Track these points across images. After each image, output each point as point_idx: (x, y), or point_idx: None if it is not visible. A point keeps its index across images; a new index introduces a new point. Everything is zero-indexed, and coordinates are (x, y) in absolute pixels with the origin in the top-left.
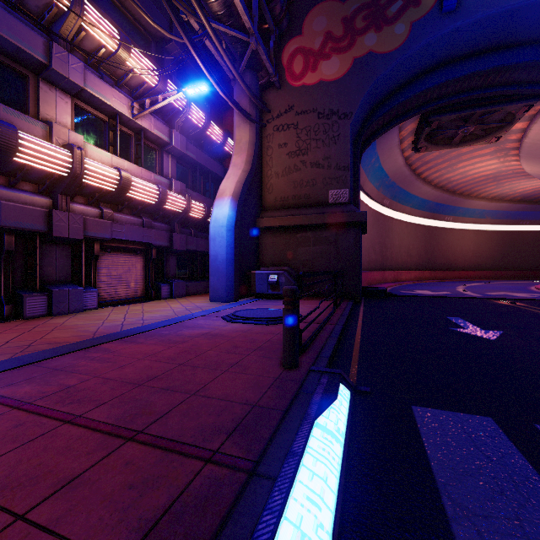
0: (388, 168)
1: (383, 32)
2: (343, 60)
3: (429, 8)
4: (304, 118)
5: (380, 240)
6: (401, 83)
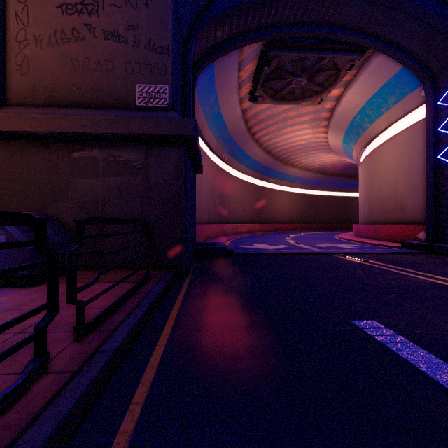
0: (227, 117)
1: None
2: None
3: None
4: None
5: (220, 193)
6: None
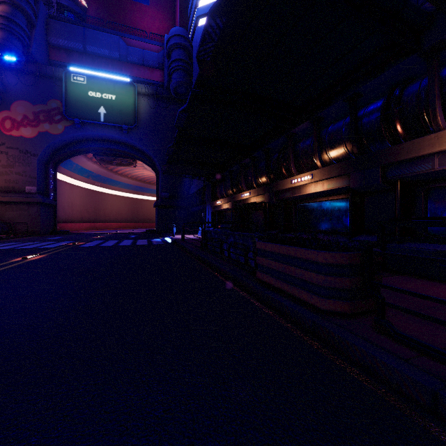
0: (90, 168)
1: (53, 125)
2: (34, 130)
3: (72, 123)
4: (11, 150)
5: (94, 205)
6: (69, 143)
